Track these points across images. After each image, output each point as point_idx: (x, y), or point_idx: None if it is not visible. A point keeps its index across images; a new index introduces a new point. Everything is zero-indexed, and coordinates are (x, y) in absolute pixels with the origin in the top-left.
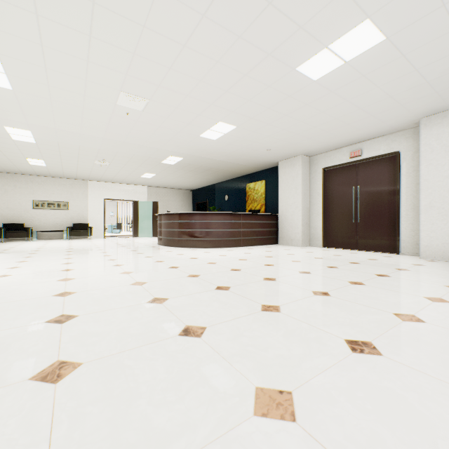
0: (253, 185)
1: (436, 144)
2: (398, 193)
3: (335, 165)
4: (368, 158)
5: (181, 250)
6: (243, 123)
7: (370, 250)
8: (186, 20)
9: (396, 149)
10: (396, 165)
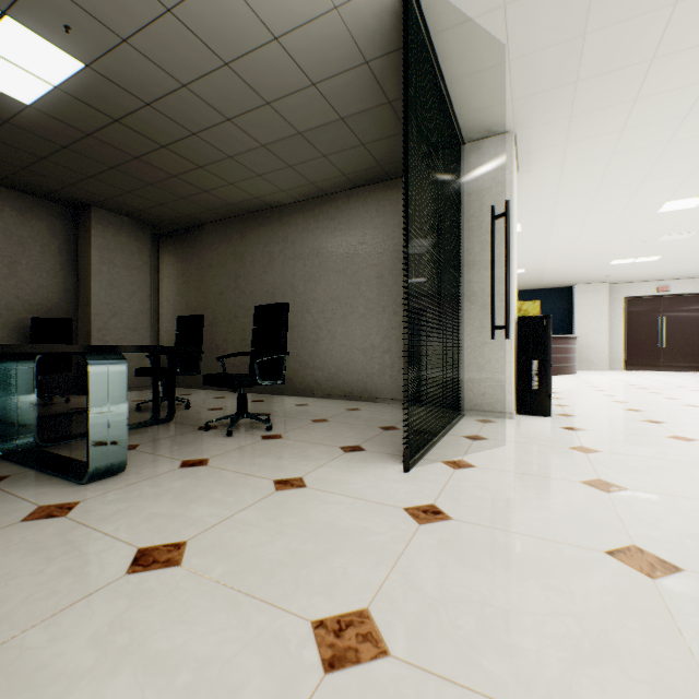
0: (519, 305)
1: None
2: None
3: (640, 296)
4: (676, 295)
5: (579, 377)
6: (668, 259)
7: (675, 370)
8: None
9: None
10: None
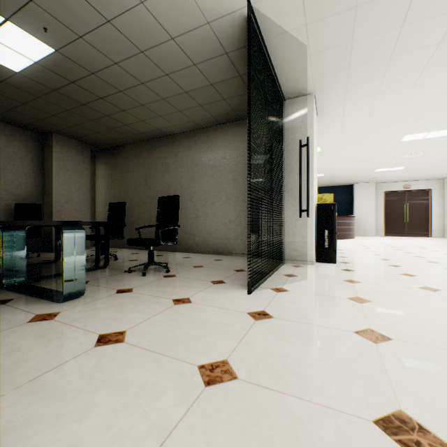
0: (321, 196)
1: None
2: (431, 208)
3: (393, 190)
4: (414, 190)
5: (356, 240)
6: (409, 168)
7: (414, 236)
8: None
9: (430, 188)
10: (430, 195)
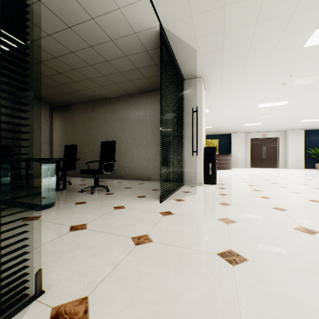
0: (210, 141)
1: (292, 138)
2: (278, 150)
3: (256, 138)
4: (269, 138)
5: (232, 170)
6: (264, 124)
7: (268, 167)
8: (315, 113)
9: (278, 136)
10: (278, 141)
